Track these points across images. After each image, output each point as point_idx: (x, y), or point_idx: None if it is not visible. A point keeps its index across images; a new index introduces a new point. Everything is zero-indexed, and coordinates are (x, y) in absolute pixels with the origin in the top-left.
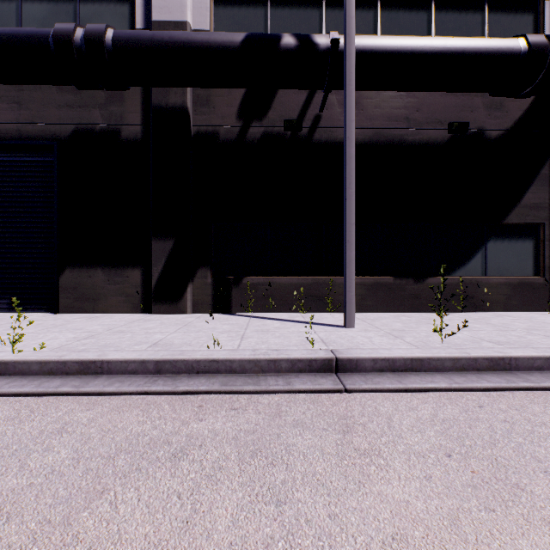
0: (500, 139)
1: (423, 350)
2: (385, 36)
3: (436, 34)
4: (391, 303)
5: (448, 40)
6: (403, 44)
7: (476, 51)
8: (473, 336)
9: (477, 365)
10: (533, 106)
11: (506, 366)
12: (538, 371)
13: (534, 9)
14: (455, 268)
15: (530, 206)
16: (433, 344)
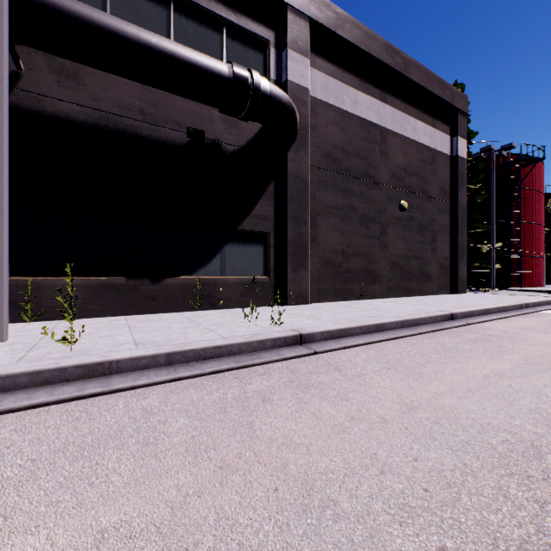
0: (235, 154)
1: (4, 366)
2: (80, 2)
3: (176, 36)
4: (123, 306)
5: (158, 38)
6: (103, 20)
7: (186, 59)
8: (137, 338)
9: (67, 375)
10: (262, 132)
11: (106, 371)
12: (143, 370)
13: (264, 50)
14: (196, 269)
15: (260, 217)
16: (56, 354)
